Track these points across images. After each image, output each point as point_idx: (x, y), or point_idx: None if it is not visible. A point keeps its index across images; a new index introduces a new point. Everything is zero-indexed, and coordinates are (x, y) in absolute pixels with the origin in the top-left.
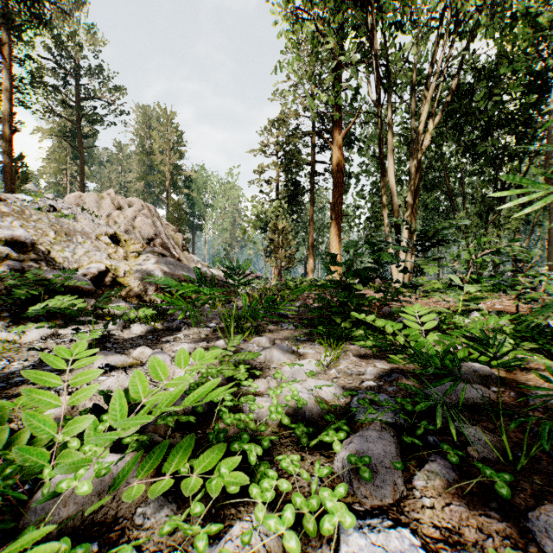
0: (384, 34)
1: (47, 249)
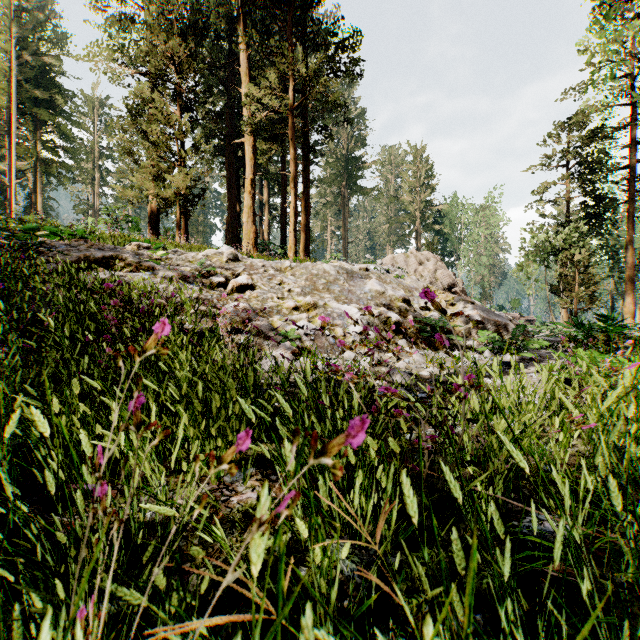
0: None
1: None
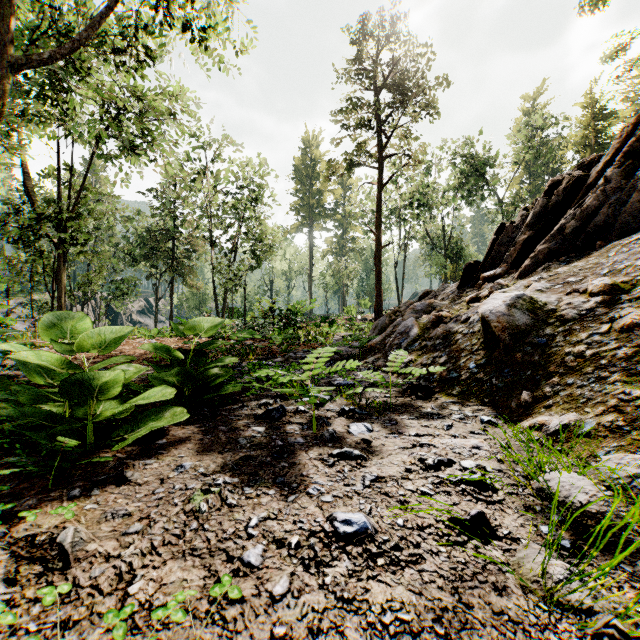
0: None
1: None
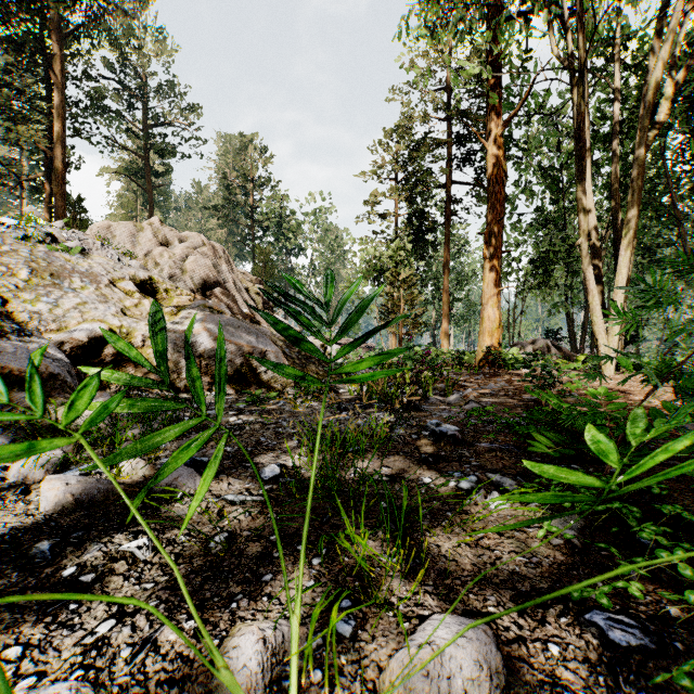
0: None
1: (5, 297)
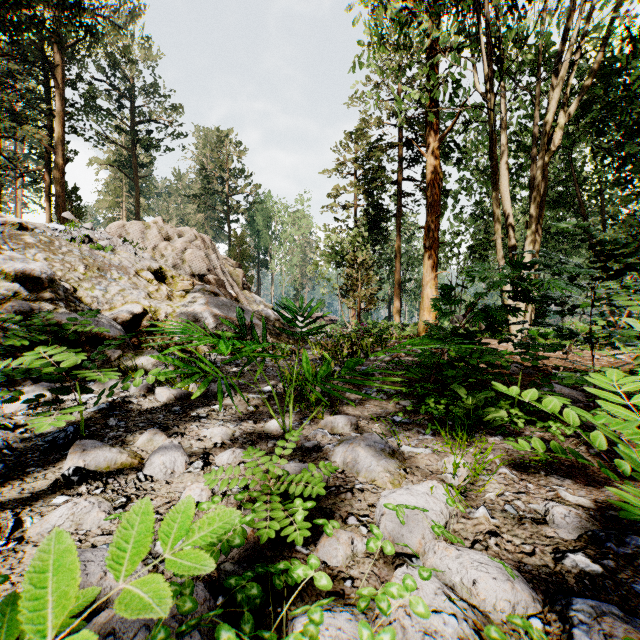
0: (494, 7)
1: (74, 286)
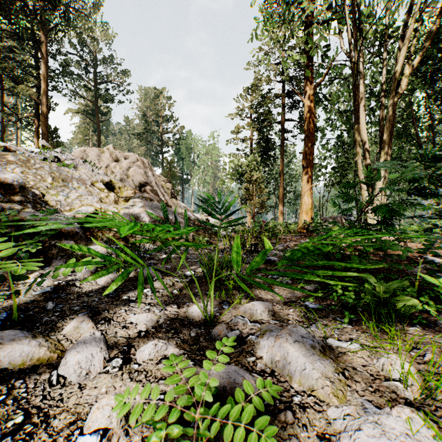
0: None
1: (42, 193)
